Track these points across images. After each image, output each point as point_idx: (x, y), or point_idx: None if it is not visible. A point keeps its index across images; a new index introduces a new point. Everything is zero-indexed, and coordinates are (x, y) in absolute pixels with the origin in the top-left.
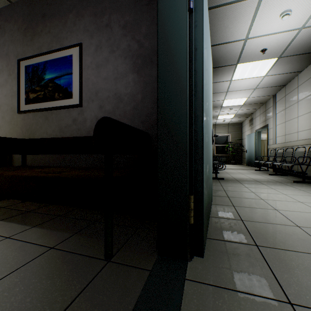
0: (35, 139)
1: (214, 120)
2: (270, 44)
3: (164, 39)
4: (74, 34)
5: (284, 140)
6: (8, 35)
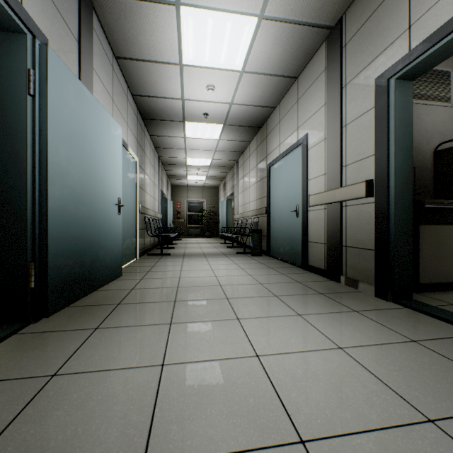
0: None
1: (184, 180)
2: (210, 110)
3: (3, 115)
4: None
5: (243, 210)
6: None
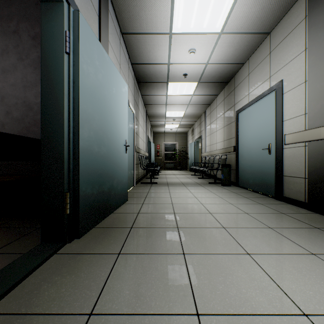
0: None
1: (162, 128)
2: (189, 71)
3: (46, 71)
4: None
5: (210, 149)
6: None
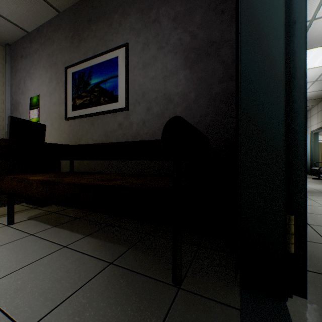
0: (82, 145)
1: None
2: None
3: (249, 15)
4: (120, 34)
5: None
6: (56, 45)
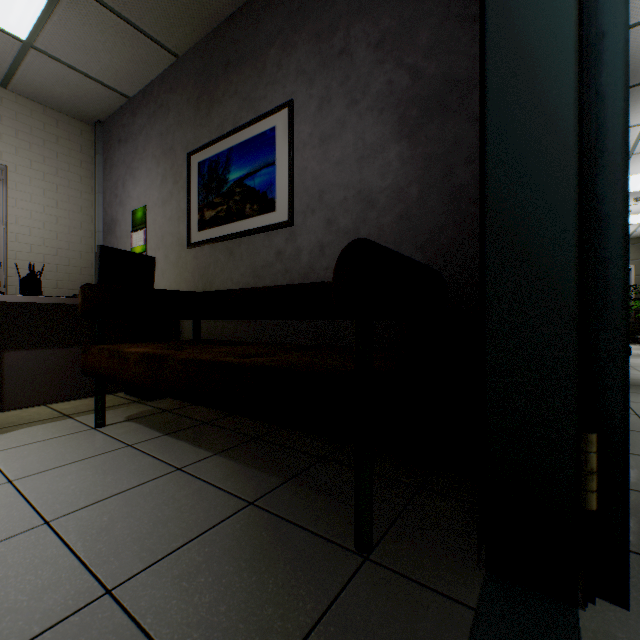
0: (214, 292)
1: None
2: None
3: (504, 33)
4: (278, 86)
5: None
6: (173, 115)
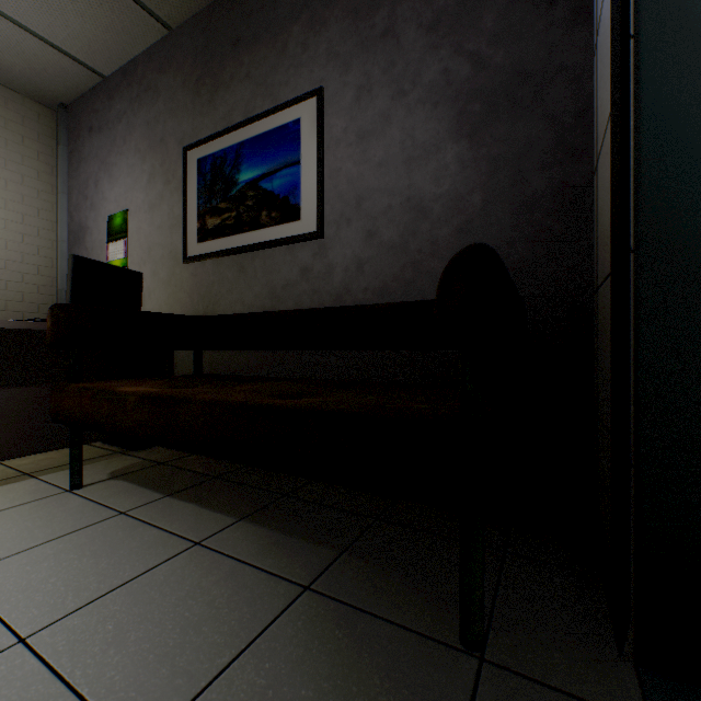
0: (222, 317)
1: None
2: None
3: None
4: (304, 70)
5: None
6: (164, 100)
